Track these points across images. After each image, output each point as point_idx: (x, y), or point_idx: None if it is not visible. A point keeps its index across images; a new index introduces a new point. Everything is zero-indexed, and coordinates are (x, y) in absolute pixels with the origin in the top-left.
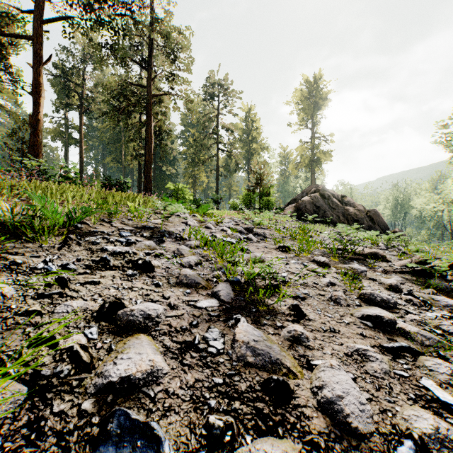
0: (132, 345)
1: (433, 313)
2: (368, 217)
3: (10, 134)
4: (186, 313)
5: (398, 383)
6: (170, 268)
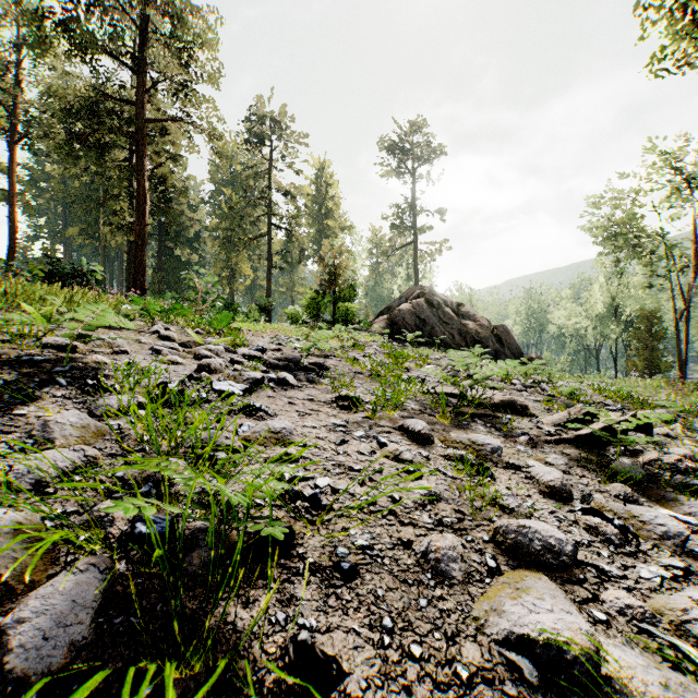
0: None
1: (653, 569)
2: (495, 337)
3: None
4: None
5: None
6: None
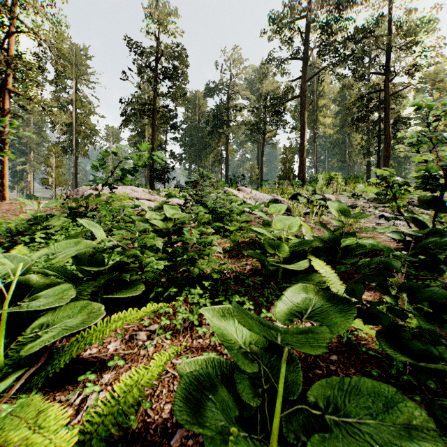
0: None
1: None
2: None
3: (282, 160)
4: None
5: None
6: None
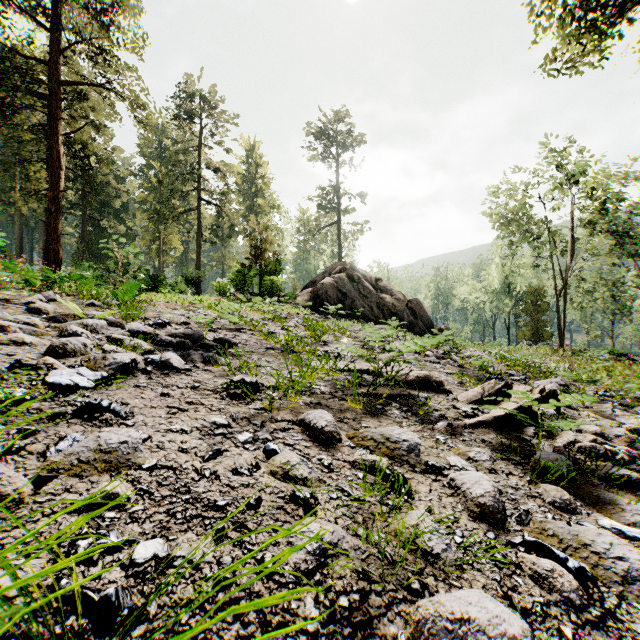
0: None
1: None
2: (409, 310)
3: None
4: None
5: None
6: None
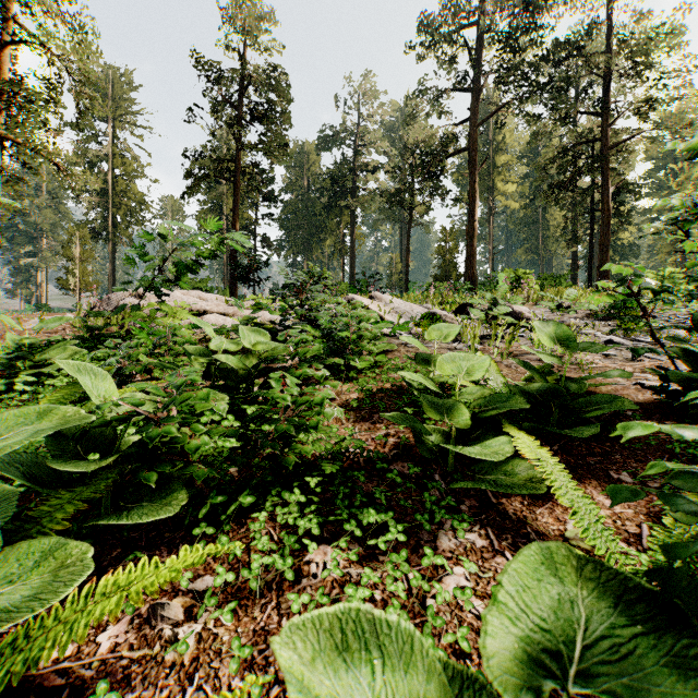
0: None
1: None
2: None
3: (440, 249)
4: None
5: None
6: None
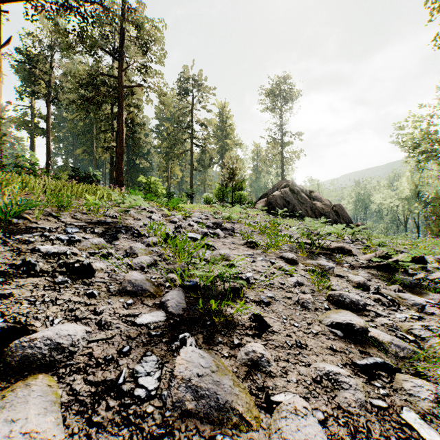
0: (11, 401)
1: (403, 314)
2: (334, 211)
3: None
4: (118, 335)
5: (377, 421)
6: (115, 271)
